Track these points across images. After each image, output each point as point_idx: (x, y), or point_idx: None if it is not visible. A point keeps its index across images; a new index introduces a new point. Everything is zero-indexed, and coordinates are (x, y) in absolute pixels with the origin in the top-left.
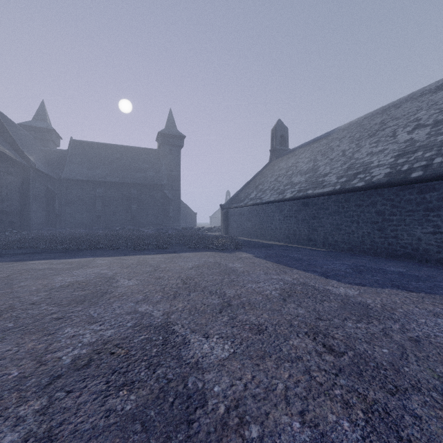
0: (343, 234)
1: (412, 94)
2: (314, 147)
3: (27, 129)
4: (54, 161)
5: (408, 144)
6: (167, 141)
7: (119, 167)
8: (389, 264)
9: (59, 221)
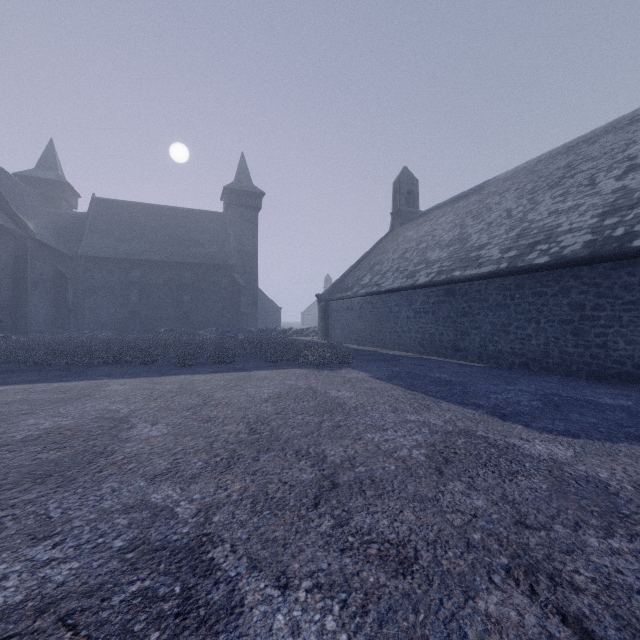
0: (513, 340)
1: (616, 122)
2: (460, 207)
3: (27, 181)
4: (67, 230)
5: (619, 195)
6: (238, 200)
7: (165, 239)
8: (598, 392)
9: (73, 319)
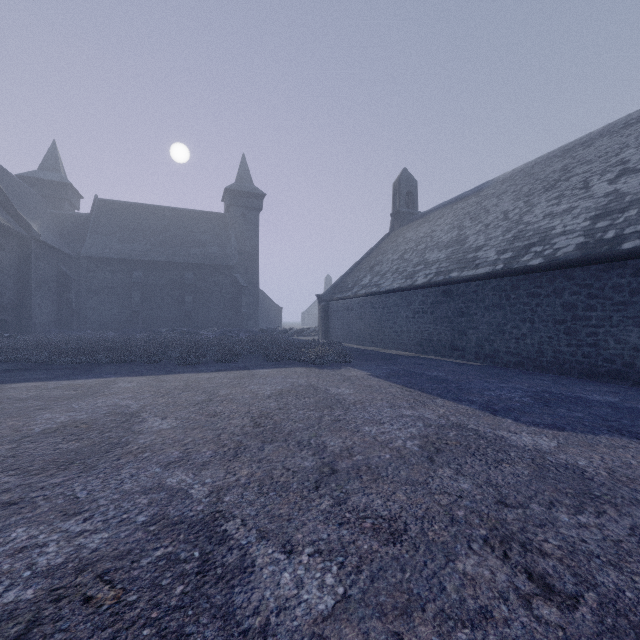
0: (508, 339)
1: (611, 125)
2: (458, 209)
3: (30, 182)
4: (70, 231)
5: (611, 198)
6: (239, 201)
7: (167, 240)
8: (588, 389)
9: (76, 319)
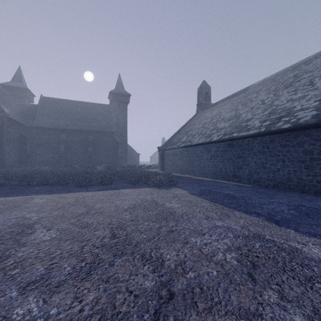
0: (268, 171)
1: None
2: (234, 100)
3: (6, 88)
4: (27, 113)
5: None
6: (117, 98)
7: (79, 118)
8: None
9: (30, 160)
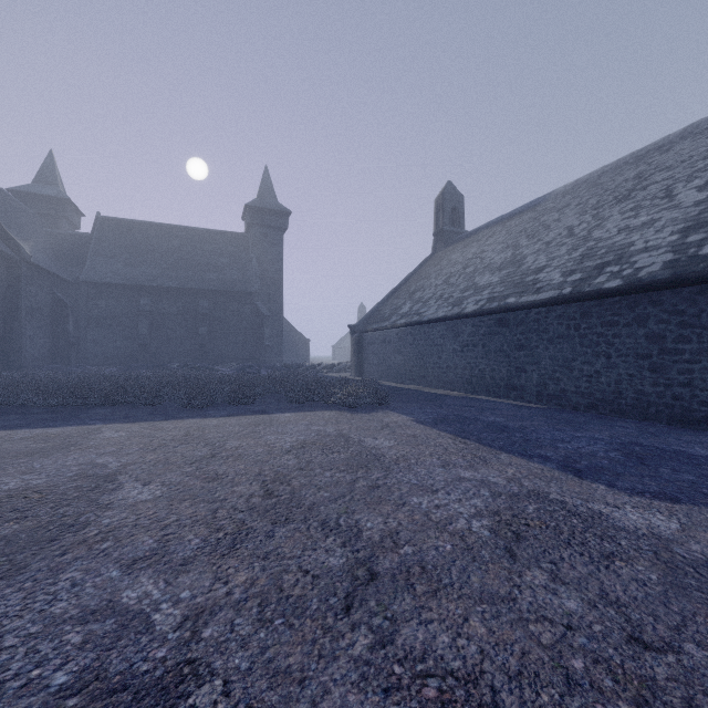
0: (578, 377)
1: (693, 126)
2: (512, 226)
3: (23, 198)
4: (68, 252)
5: (703, 208)
6: (261, 220)
7: (179, 263)
8: (685, 440)
9: (74, 353)
